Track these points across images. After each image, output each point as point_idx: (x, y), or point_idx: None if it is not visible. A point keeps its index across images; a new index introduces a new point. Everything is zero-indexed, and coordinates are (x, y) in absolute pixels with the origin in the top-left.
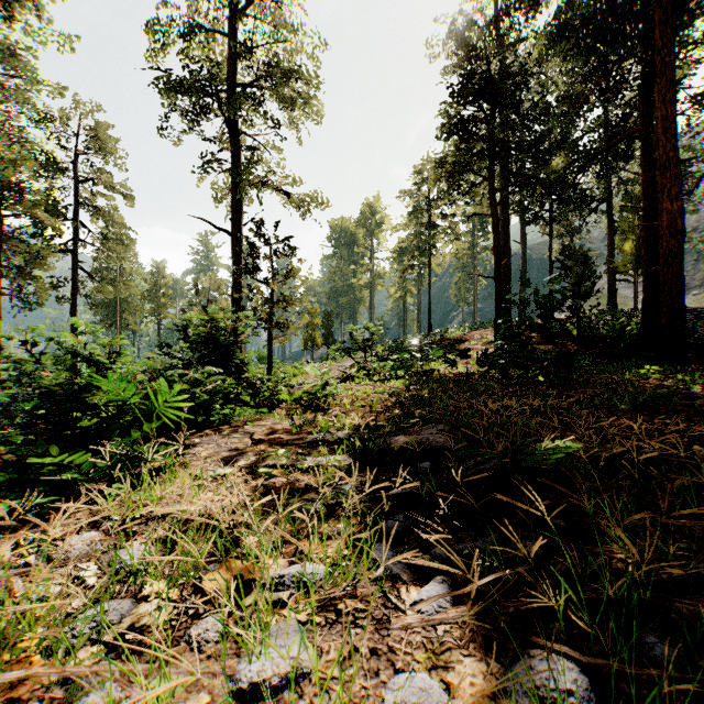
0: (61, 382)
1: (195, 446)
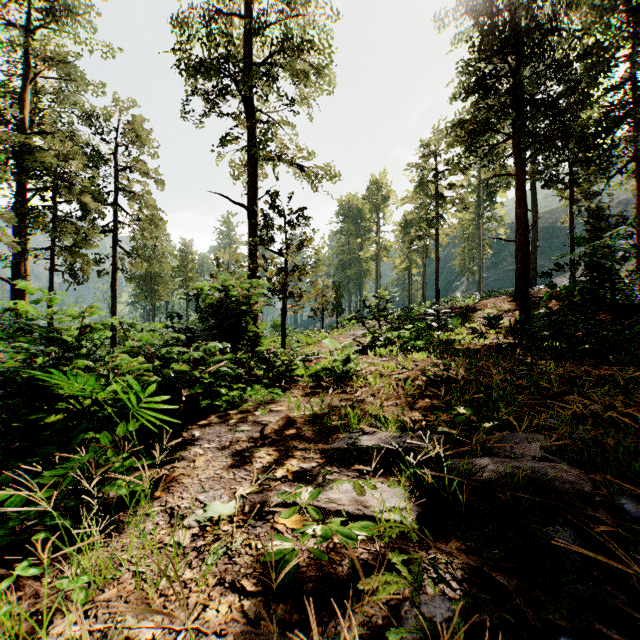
0: (7, 368)
1: (192, 444)
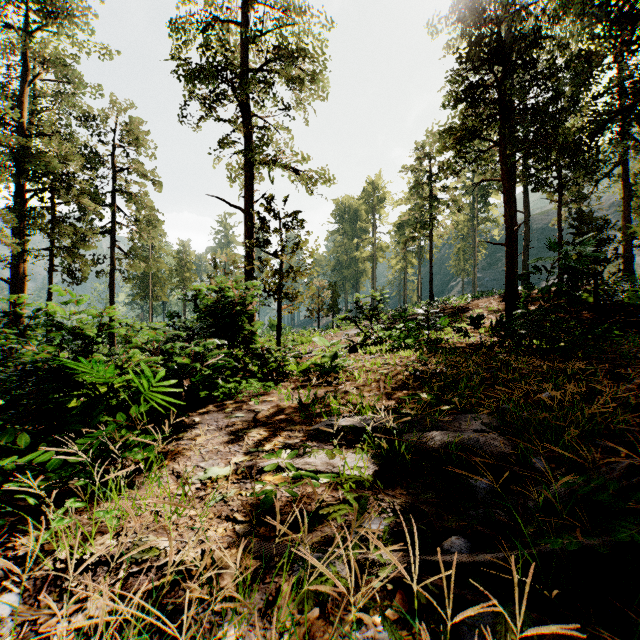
0: (39, 358)
1: (193, 427)
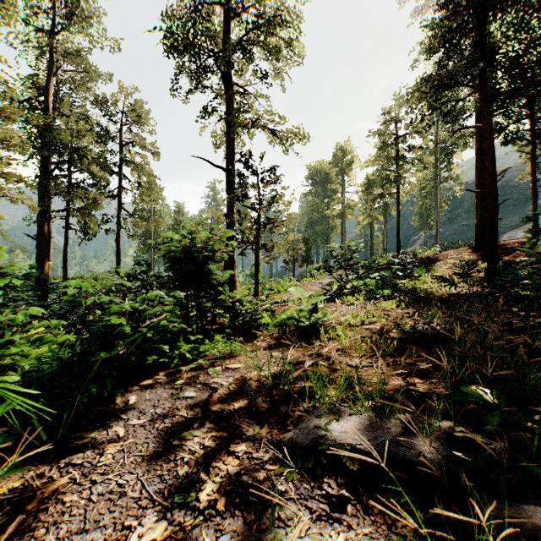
0: None
1: (118, 417)
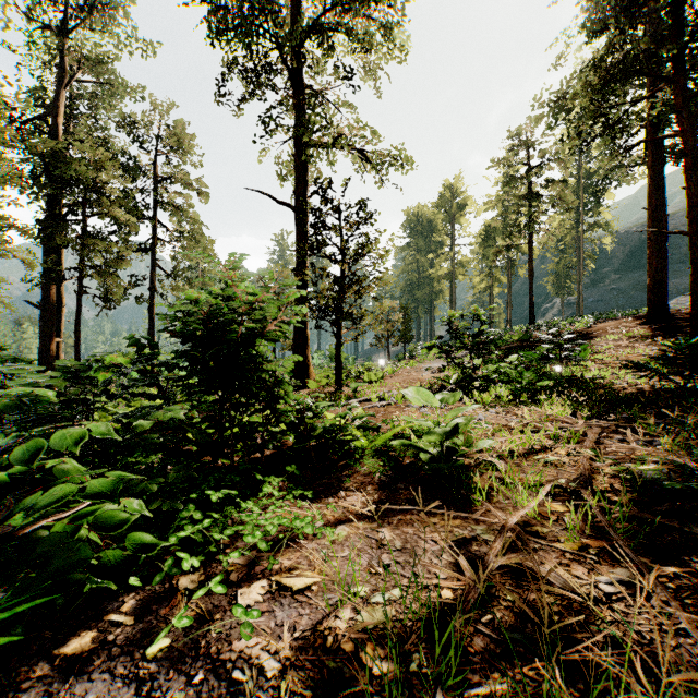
0: None
1: None
